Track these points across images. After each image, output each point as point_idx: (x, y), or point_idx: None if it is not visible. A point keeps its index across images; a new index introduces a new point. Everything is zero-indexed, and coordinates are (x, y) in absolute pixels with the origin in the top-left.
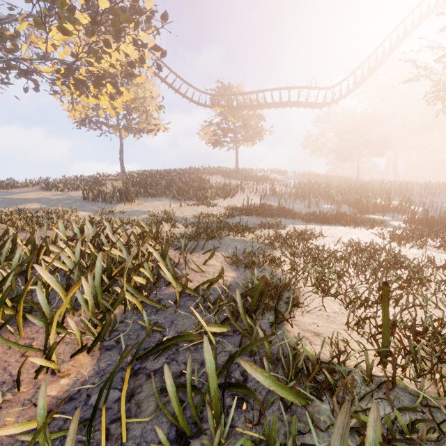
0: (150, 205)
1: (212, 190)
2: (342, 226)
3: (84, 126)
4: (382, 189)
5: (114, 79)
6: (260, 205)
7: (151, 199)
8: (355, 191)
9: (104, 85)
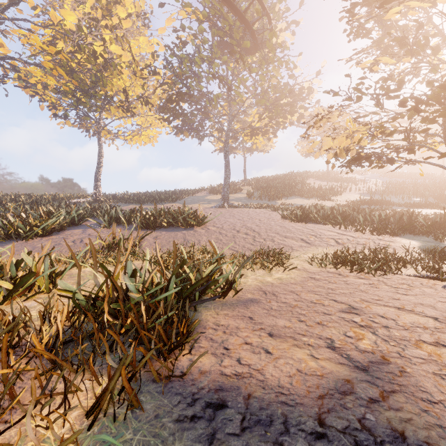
0: (295, 201)
1: (325, 191)
2: (430, 209)
3: (221, 151)
4: None
5: (275, 130)
6: (369, 199)
7: (287, 198)
8: (439, 188)
9: (268, 133)
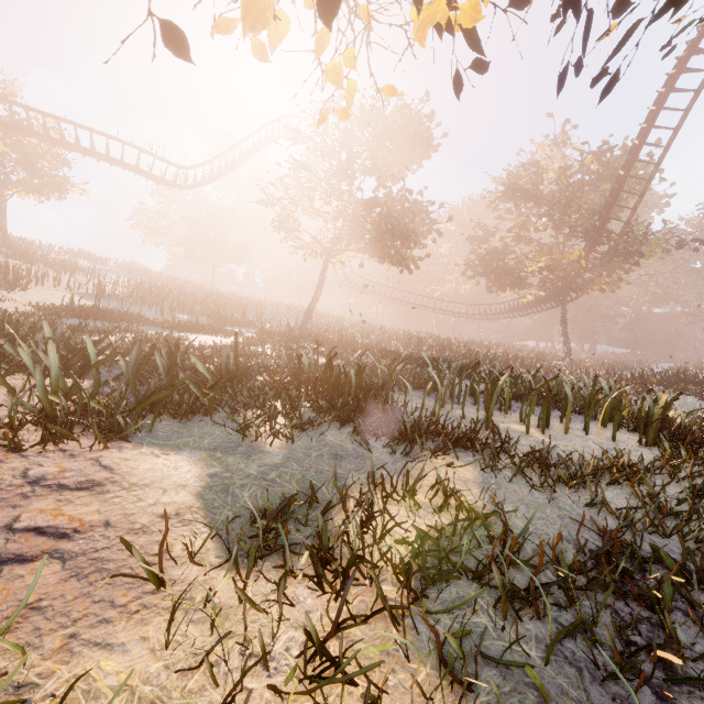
0: None
1: None
2: (204, 335)
3: None
4: (240, 304)
5: None
6: (95, 306)
7: None
8: (214, 302)
9: None
